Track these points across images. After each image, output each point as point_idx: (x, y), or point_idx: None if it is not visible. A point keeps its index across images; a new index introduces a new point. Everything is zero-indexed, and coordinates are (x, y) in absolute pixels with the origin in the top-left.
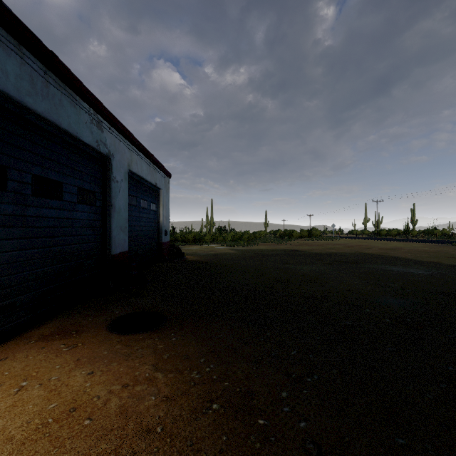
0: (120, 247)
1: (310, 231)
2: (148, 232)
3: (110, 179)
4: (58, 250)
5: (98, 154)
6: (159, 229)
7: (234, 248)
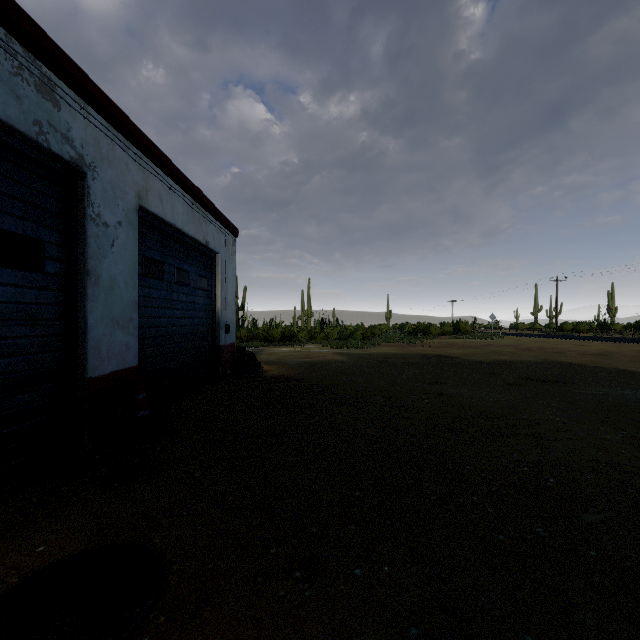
0: (113, 360)
1: (456, 325)
2: (191, 328)
3: (84, 218)
4: None
5: (49, 157)
6: (216, 322)
7: (343, 351)
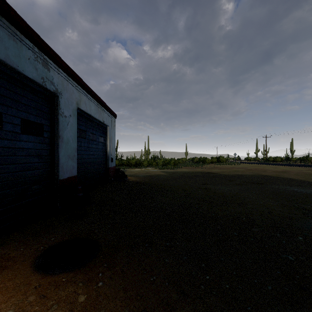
0: (68, 173)
1: (218, 158)
2: (97, 159)
3: (57, 114)
4: None
5: (45, 90)
6: (107, 156)
7: (164, 170)
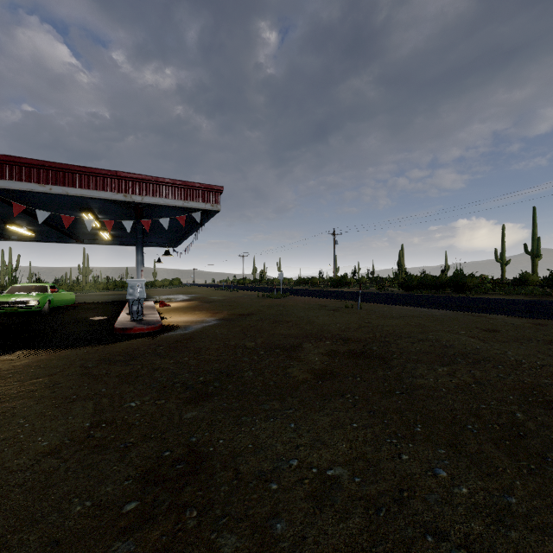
0: None
1: (171, 281)
2: None
3: None
4: None
5: None
6: None
7: None
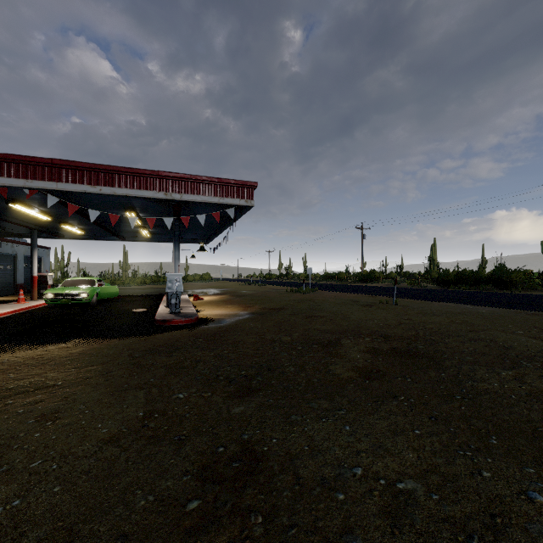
0: (20, 282)
1: (202, 276)
2: None
3: (17, 261)
4: (3, 281)
5: (13, 254)
6: None
7: None
